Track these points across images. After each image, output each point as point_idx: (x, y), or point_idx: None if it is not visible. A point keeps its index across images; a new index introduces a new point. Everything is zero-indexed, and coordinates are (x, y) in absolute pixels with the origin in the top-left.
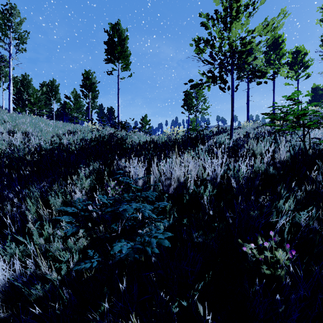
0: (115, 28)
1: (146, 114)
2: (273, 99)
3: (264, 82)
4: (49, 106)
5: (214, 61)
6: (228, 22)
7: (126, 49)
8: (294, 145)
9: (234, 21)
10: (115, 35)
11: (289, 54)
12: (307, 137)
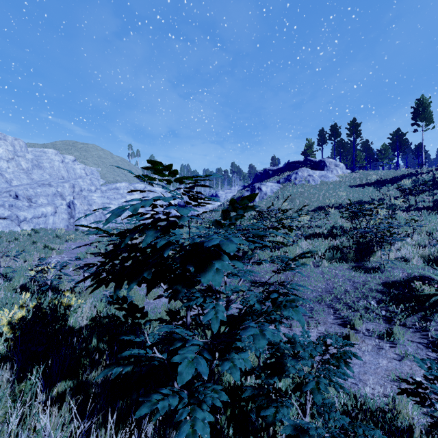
0: (419, 103)
1: None
2: None
3: None
4: None
5: None
6: None
7: (428, 113)
8: None
9: None
10: (419, 106)
11: None
12: None
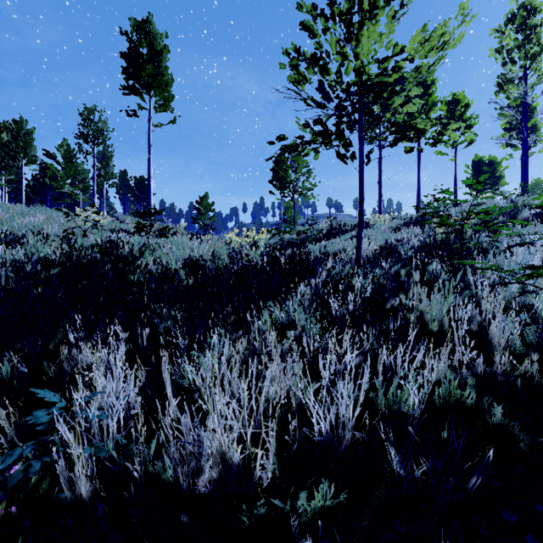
0: (143, 28)
1: (206, 193)
2: (418, 176)
3: (418, 149)
4: (16, 170)
5: (328, 101)
6: (355, 25)
7: (164, 70)
8: (510, 300)
9: (366, 22)
10: (142, 41)
11: (443, 105)
12: (540, 284)
